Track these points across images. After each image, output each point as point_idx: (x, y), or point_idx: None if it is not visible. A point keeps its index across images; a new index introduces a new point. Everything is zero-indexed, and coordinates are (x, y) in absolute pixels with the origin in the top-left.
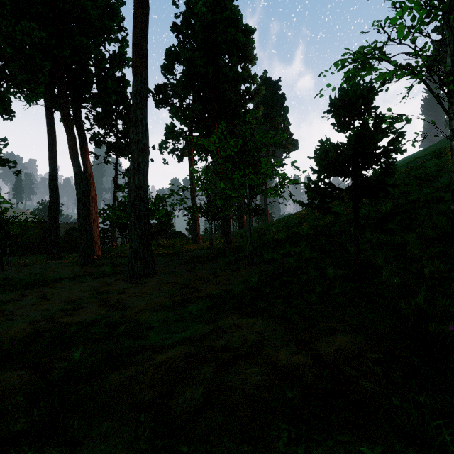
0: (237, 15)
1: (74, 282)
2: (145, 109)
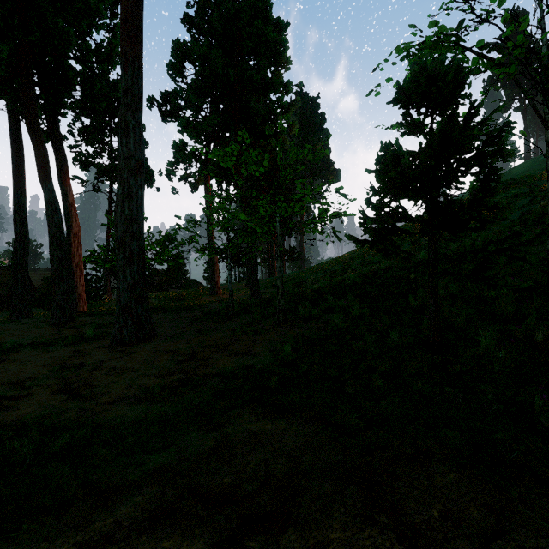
0: (266, 3)
1: (37, 351)
2: (139, 113)
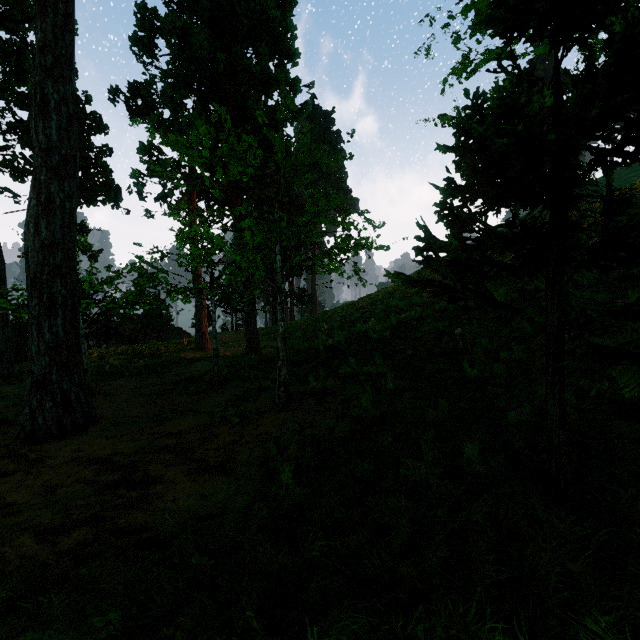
0: None
1: None
2: (68, 84)
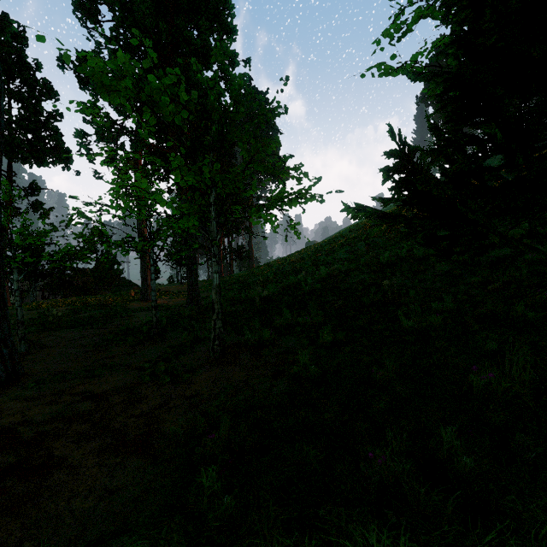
0: None
1: None
2: None
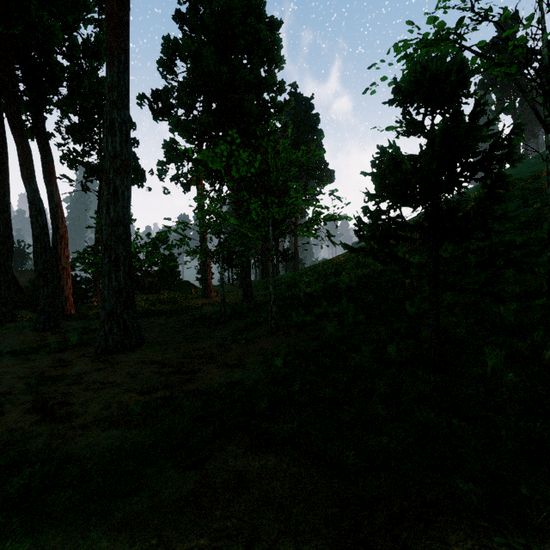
0: (259, 1)
1: (16, 360)
2: (126, 110)
